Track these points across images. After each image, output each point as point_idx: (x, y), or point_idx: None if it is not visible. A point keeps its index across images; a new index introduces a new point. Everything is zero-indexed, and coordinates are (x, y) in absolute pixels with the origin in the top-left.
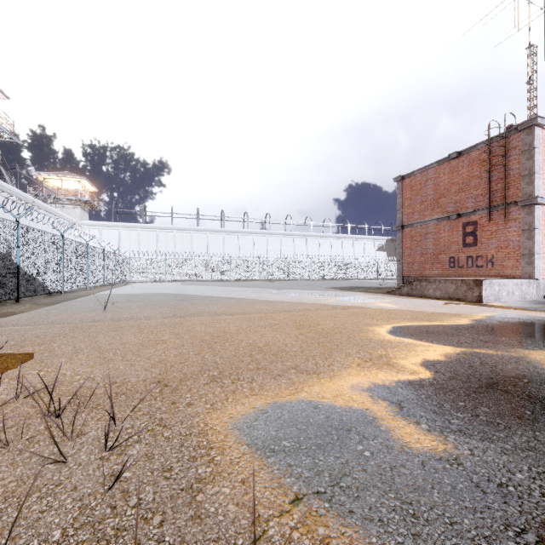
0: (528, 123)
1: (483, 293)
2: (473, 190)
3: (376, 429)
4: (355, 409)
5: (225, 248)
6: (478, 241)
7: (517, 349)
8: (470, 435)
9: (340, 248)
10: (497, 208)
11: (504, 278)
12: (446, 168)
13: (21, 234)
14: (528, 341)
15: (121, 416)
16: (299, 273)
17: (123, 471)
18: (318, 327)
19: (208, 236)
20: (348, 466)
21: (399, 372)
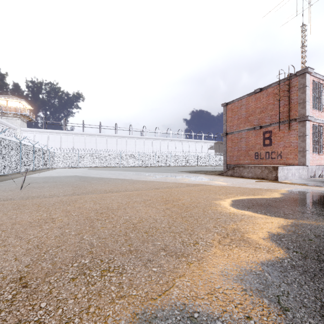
0: (302, 71)
1: (278, 174)
2: (269, 111)
3: None
4: (236, 318)
5: (117, 146)
6: (272, 143)
7: None
8: None
9: (187, 147)
10: (284, 122)
11: (290, 165)
12: (253, 98)
13: None
14: None
15: None
16: (163, 162)
17: None
18: (180, 202)
19: (106, 139)
20: None
21: (257, 250)
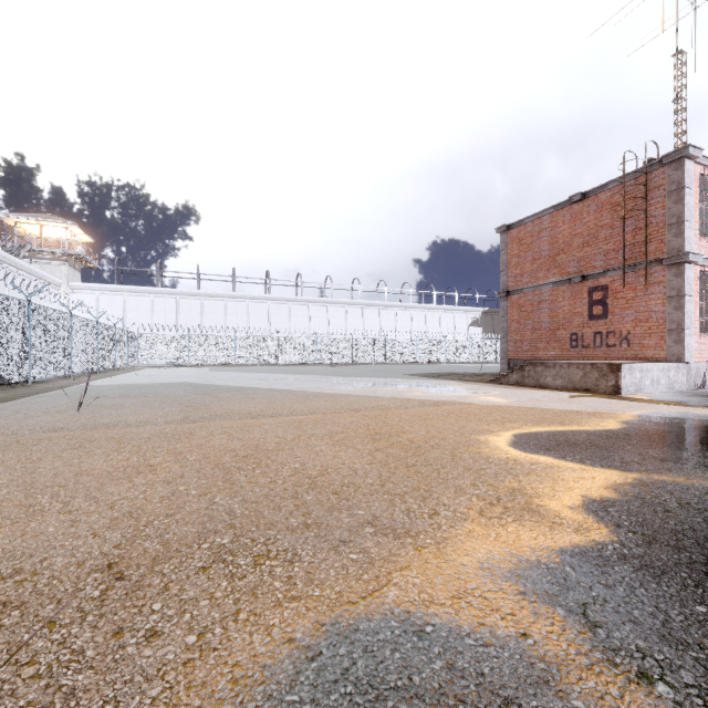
0: (676, 153)
1: (621, 382)
2: (602, 244)
3: (565, 707)
4: (502, 635)
5: (271, 321)
6: (609, 312)
7: None
8: None
9: (423, 322)
10: (635, 267)
11: (647, 362)
12: (566, 214)
13: None
14: None
15: None
16: (370, 355)
17: None
18: (404, 437)
19: (248, 305)
20: None
21: (555, 528)
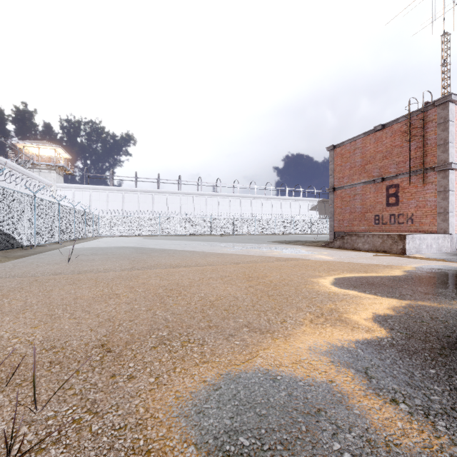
0: (443, 99)
1: (406, 246)
2: (395, 157)
3: (350, 413)
4: (319, 381)
5: (182, 207)
6: (399, 201)
7: None
8: None
9: (279, 208)
10: (416, 172)
11: (424, 233)
12: (372, 138)
13: None
14: None
15: (46, 398)
16: (245, 229)
17: None
18: (266, 279)
19: (167, 197)
20: None
21: (354, 330)
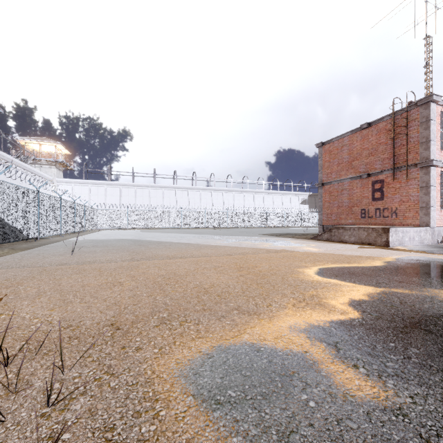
0: (425, 99)
1: (390, 239)
2: (380, 154)
3: (318, 374)
4: (295, 351)
5: (177, 201)
6: (384, 196)
7: (428, 289)
8: (407, 380)
9: (271, 201)
10: (400, 169)
11: (406, 227)
12: (358, 136)
13: (1, 189)
14: (435, 281)
15: (70, 363)
16: (238, 222)
17: (62, 432)
18: (256, 269)
19: (163, 191)
20: (295, 420)
21: (331, 312)
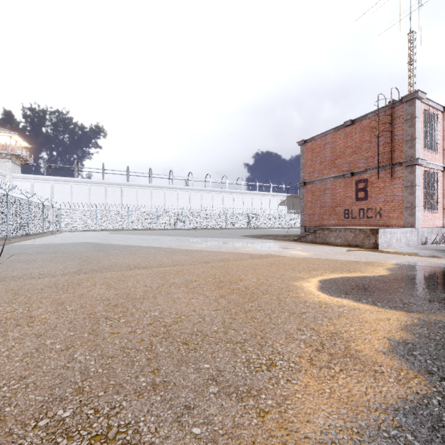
0: (410, 95)
1: (378, 240)
2: (364, 152)
3: None
4: None
5: (152, 201)
6: (368, 196)
7: None
8: None
9: (250, 202)
10: (384, 168)
11: (394, 228)
12: (342, 133)
13: None
14: None
15: None
16: (217, 223)
17: None
18: (241, 284)
19: (137, 190)
20: None
21: (379, 378)
